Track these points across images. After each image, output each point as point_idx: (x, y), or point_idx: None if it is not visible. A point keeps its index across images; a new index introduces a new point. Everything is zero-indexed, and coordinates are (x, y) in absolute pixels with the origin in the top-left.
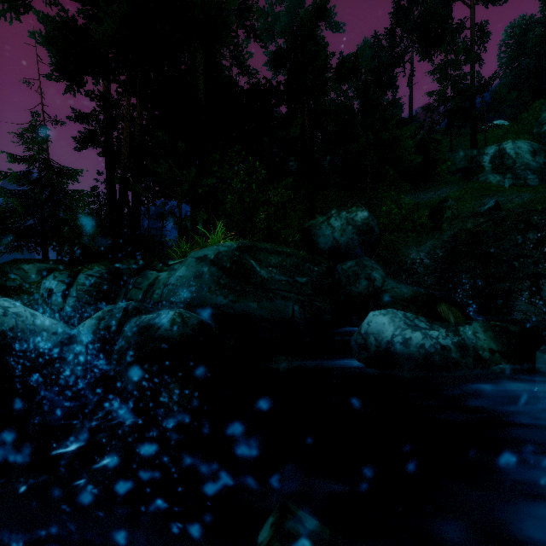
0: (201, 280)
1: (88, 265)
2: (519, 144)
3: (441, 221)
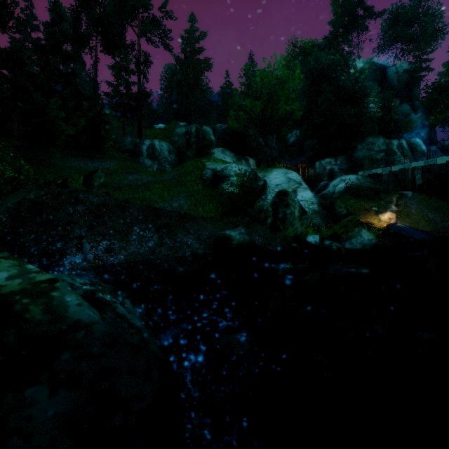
0: None
1: None
2: (163, 144)
3: (92, 187)
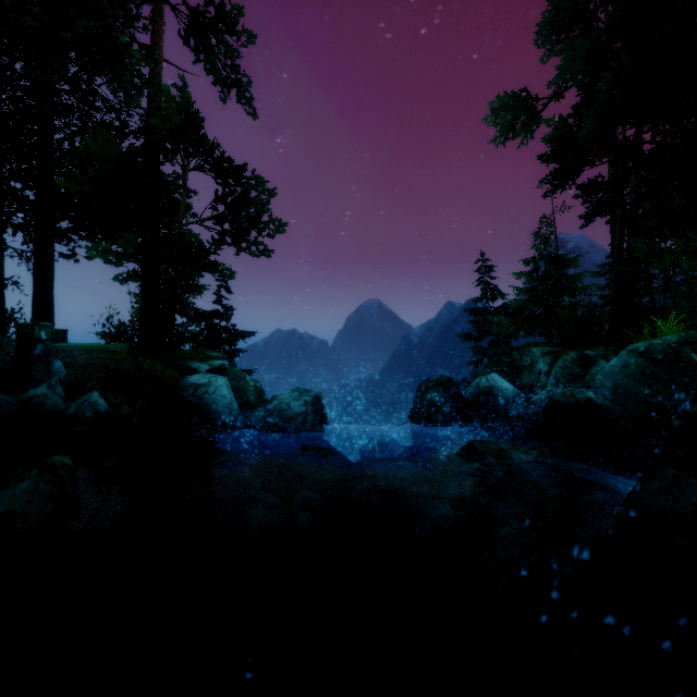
0: (627, 370)
1: (566, 351)
2: None
3: None
